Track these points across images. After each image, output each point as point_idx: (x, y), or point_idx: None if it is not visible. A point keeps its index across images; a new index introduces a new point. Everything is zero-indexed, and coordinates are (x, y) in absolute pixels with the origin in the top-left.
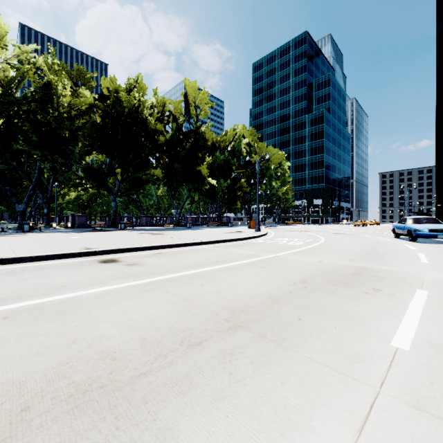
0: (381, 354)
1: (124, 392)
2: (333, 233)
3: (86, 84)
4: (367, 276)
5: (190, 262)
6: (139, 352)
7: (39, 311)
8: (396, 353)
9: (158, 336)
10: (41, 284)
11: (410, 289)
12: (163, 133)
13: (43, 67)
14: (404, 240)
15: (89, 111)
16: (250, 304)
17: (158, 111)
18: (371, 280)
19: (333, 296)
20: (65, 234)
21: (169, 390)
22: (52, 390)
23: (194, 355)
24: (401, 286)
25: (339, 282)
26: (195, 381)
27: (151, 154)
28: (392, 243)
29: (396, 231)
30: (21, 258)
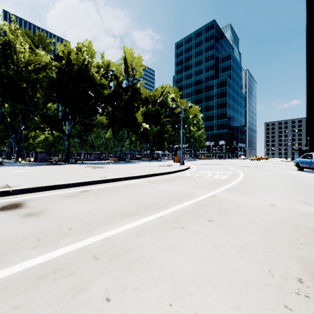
0: None
1: None
2: (242, 166)
3: (46, 49)
4: None
5: (112, 209)
6: None
7: None
8: None
9: None
10: None
11: None
12: (107, 88)
13: (4, 29)
14: (311, 173)
15: (46, 67)
16: None
17: (103, 70)
18: None
19: None
20: (18, 167)
21: None
22: None
23: None
24: None
25: None
26: None
27: (97, 104)
28: (306, 176)
29: (300, 165)
30: None
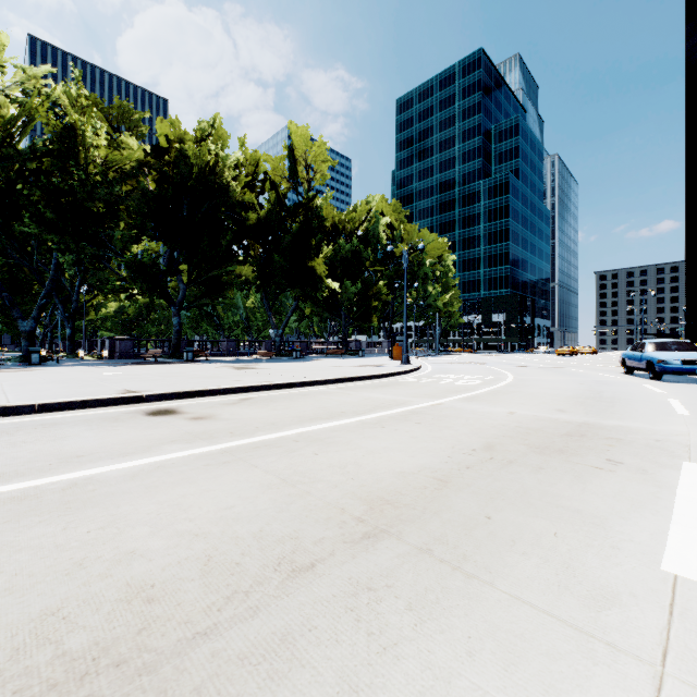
0: (648, 588)
1: (161, 676)
2: (525, 367)
3: (133, 130)
4: (593, 438)
5: (296, 414)
6: (198, 586)
7: (28, 503)
8: (675, 586)
9: (235, 552)
10: (41, 452)
11: (672, 461)
12: (255, 209)
13: (62, 101)
14: (641, 378)
15: (137, 171)
16: (399, 488)
17: (247, 172)
18: (601, 445)
19: (543, 474)
20: (97, 368)
21: (251, 670)
22: (18, 673)
23: (300, 592)
24: (654, 455)
25: (548, 448)
26: (301, 649)
27: (235, 241)
28: (622, 382)
29: (627, 363)
30: (15, 408)
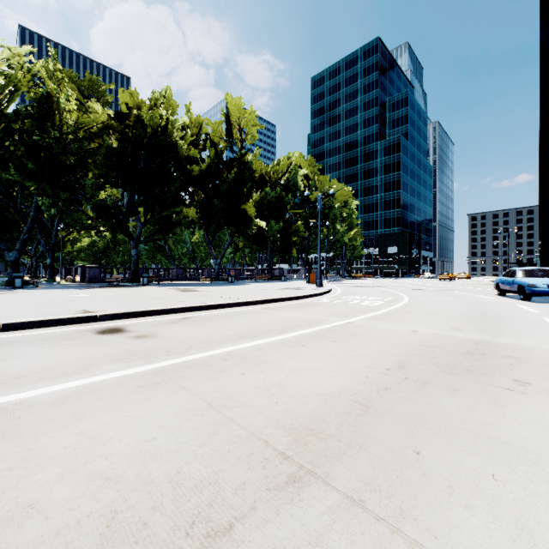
0: None
1: None
2: (416, 289)
3: (100, 99)
4: (493, 356)
5: (227, 333)
6: None
7: None
8: None
9: (145, 506)
10: None
11: None
12: (198, 162)
13: (41, 74)
14: (513, 299)
15: (102, 132)
16: (322, 414)
17: (192, 133)
18: (503, 364)
19: (459, 397)
20: (67, 291)
21: None
22: None
23: None
24: None
25: (456, 367)
26: None
27: (182, 189)
28: (499, 303)
29: (501, 287)
30: None
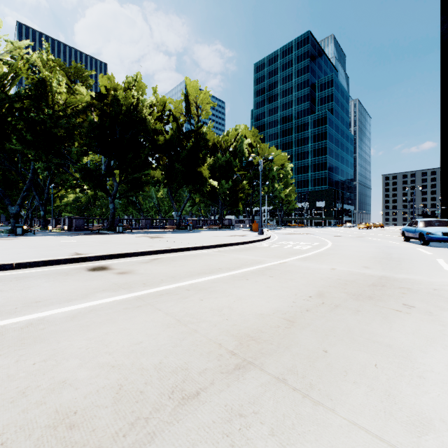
0: None
1: None
2: (339, 236)
3: (84, 82)
4: (391, 287)
5: (188, 270)
6: (110, 413)
7: None
8: None
9: (140, 382)
10: (12, 298)
11: None
12: (163, 133)
13: (37, 63)
14: (415, 244)
15: (86, 109)
16: (260, 327)
17: (158, 110)
18: (397, 293)
19: (360, 315)
20: (59, 237)
21: None
22: None
23: (187, 418)
24: (435, 300)
25: (361, 295)
26: None
27: (150, 155)
28: (403, 247)
29: (406, 234)
30: None
